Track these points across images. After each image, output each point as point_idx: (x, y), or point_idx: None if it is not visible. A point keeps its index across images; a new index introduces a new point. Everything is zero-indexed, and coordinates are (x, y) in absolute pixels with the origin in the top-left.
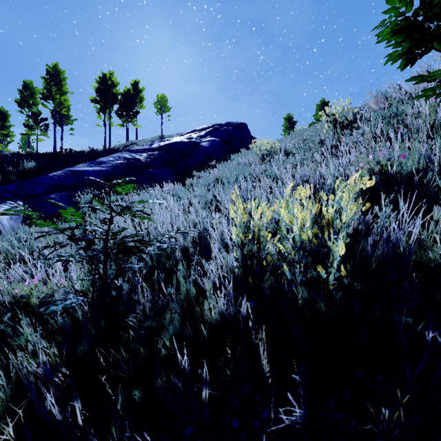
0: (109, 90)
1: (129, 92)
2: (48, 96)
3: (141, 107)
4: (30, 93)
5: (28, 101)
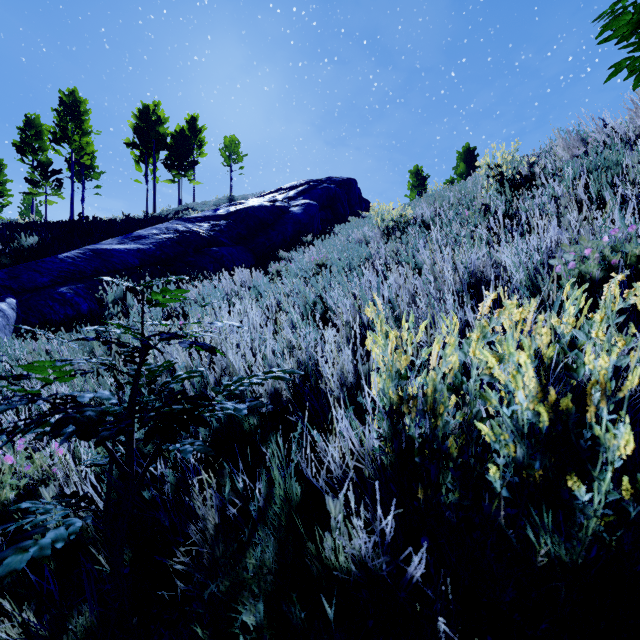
0: (153, 129)
1: (182, 133)
2: (62, 137)
3: (201, 154)
4: (36, 133)
5: (32, 145)
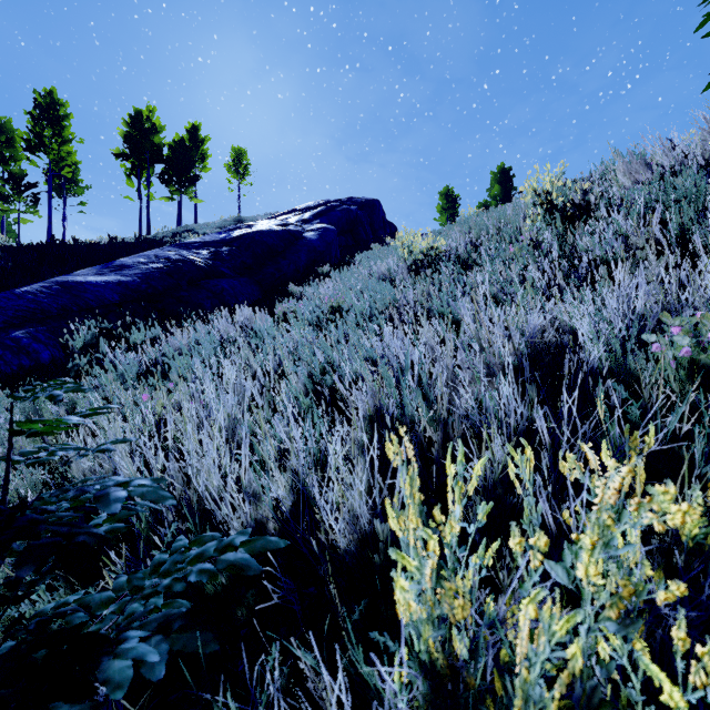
0: (146, 138)
1: (182, 143)
2: (37, 145)
3: (204, 168)
4: (6, 139)
5: (2, 153)
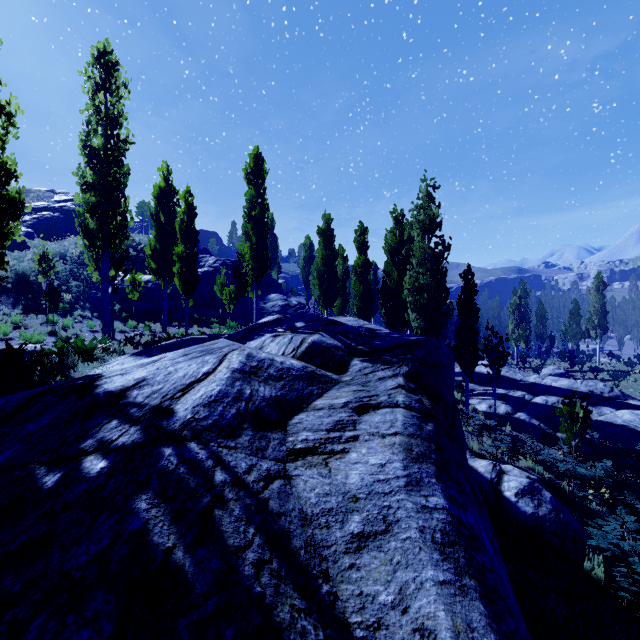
0: None
1: None
2: None
3: None
4: None
5: None
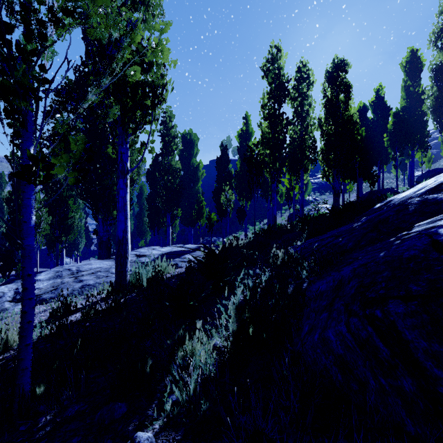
0: None
1: None
2: None
3: None
4: None
5: None
